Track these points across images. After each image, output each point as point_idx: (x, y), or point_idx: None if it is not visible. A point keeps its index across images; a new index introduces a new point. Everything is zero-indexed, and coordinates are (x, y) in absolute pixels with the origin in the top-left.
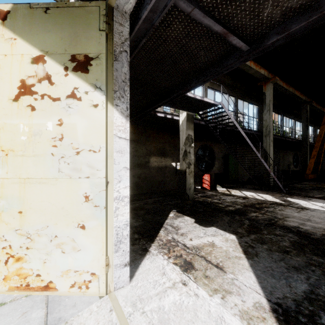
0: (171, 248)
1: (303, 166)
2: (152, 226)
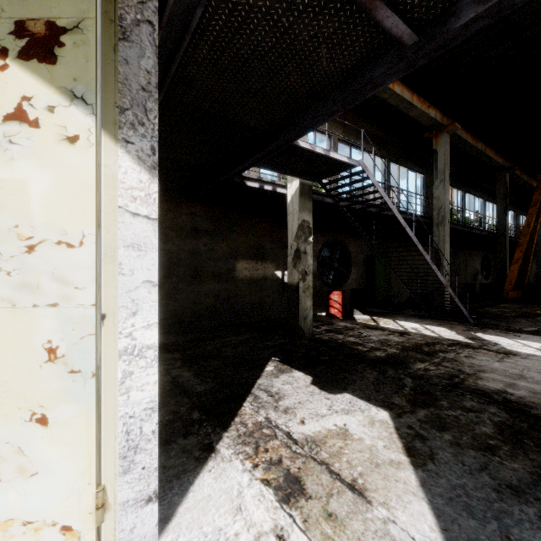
0: (261, 442)
1: (500, 276)
2: (230, 393)
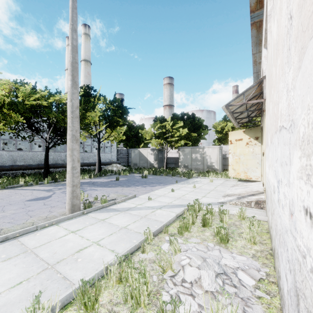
0: None
1: None
2: None
